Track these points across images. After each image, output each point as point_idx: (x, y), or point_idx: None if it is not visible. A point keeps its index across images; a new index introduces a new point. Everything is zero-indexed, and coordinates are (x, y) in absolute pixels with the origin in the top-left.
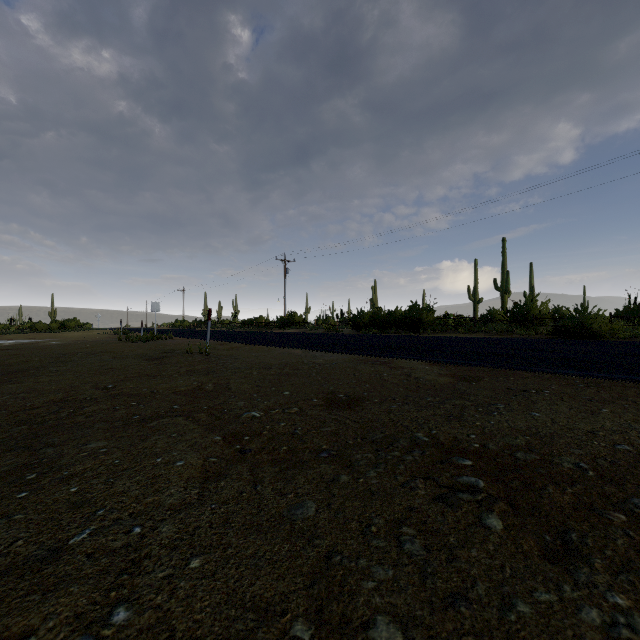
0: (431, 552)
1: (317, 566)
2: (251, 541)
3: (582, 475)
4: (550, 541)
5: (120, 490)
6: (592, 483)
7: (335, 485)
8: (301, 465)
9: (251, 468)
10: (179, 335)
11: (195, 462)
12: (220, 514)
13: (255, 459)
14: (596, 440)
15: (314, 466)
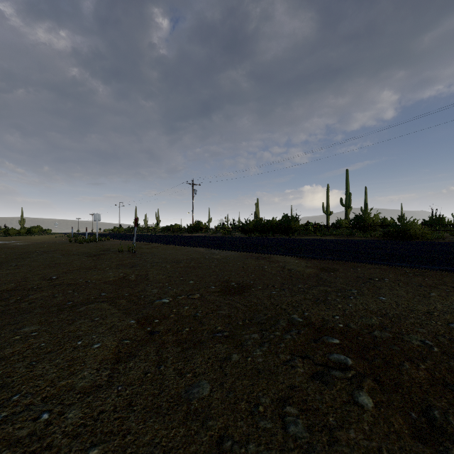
0: (313, 433)
1: (209, 453)
2: (150, 426)
3: (429, 351)
4: (416, 418)
5: (38, 373)
6: (439, 359)
7: (227, 364)
8: (199, 345)
9: (157, 348)
10: (115, 238)
11: (110, 344)
12: (125, 396)
13: (162, 340)
14: (433, 319)
15: (210, 346)
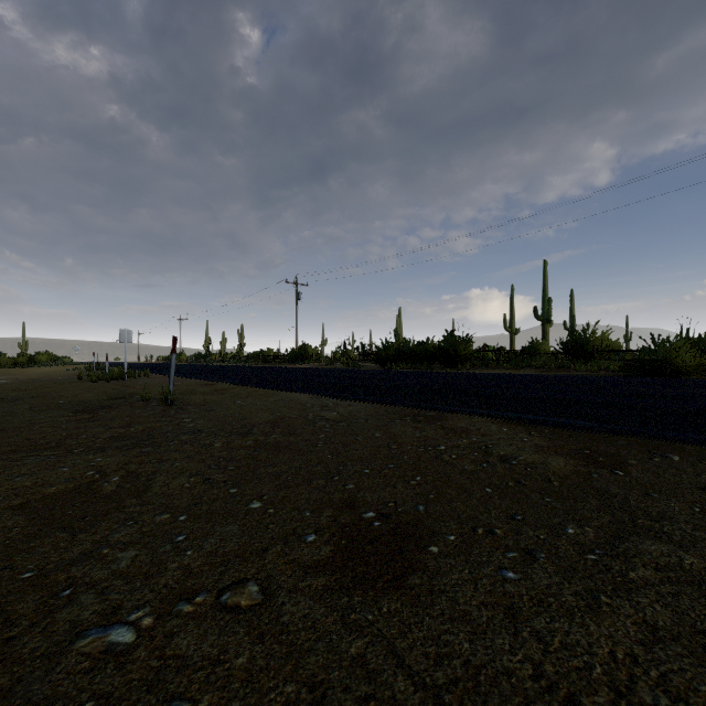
0: None
1: None
2: None
3: None
4: None
5: None
6: None
7: None
8: None
9: None
10: (162, 372)
11: None
12: None
13: None
14: None
15: None
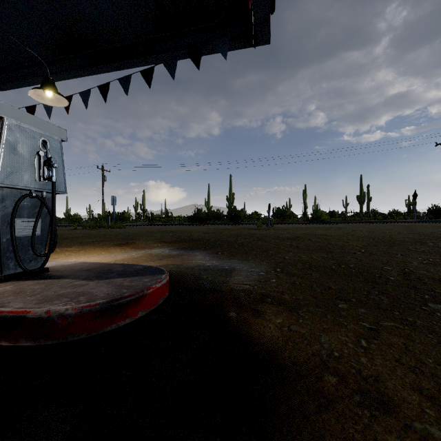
0: None
1: None
2: None
3: None
4: None
5: None
6: None
7: None
8: None
9: None
10: None
11: None
12: None
13: None
14: None
15: None
